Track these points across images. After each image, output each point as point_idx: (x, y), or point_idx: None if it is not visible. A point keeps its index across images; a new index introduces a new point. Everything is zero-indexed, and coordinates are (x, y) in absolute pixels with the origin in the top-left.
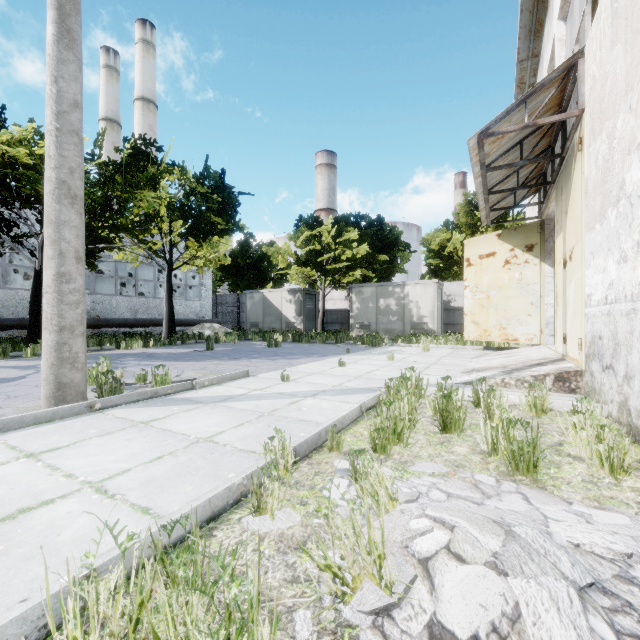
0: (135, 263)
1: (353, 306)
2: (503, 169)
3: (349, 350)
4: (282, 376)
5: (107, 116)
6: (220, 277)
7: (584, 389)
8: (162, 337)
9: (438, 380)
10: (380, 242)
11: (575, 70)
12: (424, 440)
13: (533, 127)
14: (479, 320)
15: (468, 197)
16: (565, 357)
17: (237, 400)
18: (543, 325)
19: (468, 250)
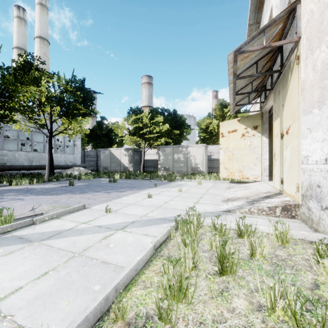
0: (27, 131)
1: (160, 158)
2: (245, 80)
3: (156, 185)
4: (106, 209)
5: (18, 46)
6: (87, 141)
7: (301, 216)
8: (45, 176)
9: (209, 208)
10: (175, 123)
11: (293, 13)
12: (206, 288)
13: (264, 53)
14: (228, 167)
15: (220, 101)
16: (282, 192)
17: (61, 236)
18: (262, 170)
19: (222, 128)
